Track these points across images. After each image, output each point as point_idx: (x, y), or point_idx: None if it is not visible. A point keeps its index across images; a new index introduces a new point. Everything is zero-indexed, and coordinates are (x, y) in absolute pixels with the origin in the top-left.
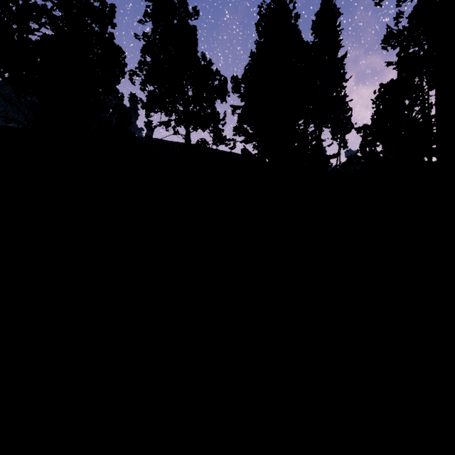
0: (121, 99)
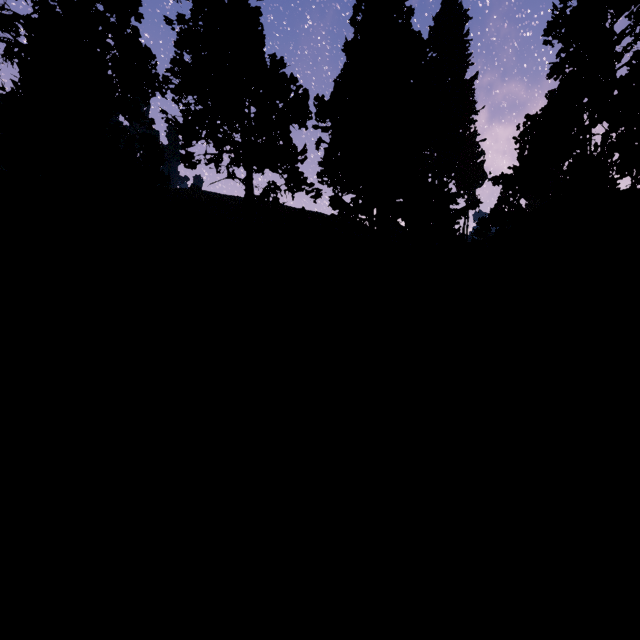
0: (150, 128)
